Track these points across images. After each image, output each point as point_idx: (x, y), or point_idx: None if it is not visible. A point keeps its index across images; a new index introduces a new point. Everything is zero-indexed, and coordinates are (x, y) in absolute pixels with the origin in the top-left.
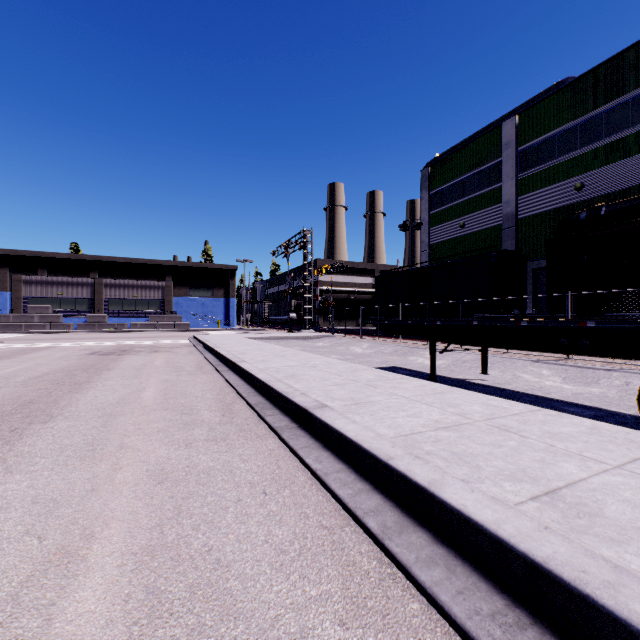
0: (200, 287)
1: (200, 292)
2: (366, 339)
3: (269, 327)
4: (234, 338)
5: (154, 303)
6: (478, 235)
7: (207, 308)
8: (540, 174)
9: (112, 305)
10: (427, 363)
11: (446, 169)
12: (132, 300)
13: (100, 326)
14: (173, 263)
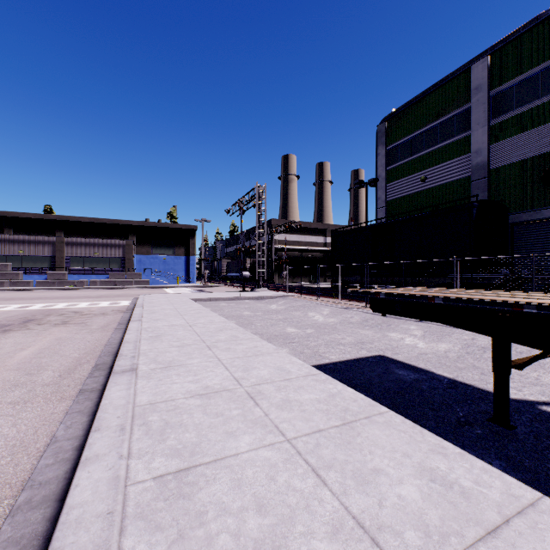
0: (162, 246)
1: (162, 250)
2: (324, 301)
3: (225, 284)
4: (177, 300)
5: (115, 261)
6: (442, 189)
7: (168, 265)
8: (519, 117)
9: (73, 263)
10: (422, 347)
11: (405, 122)
12: (93, 258)
13: (60, 283)
14: (136, 223)
